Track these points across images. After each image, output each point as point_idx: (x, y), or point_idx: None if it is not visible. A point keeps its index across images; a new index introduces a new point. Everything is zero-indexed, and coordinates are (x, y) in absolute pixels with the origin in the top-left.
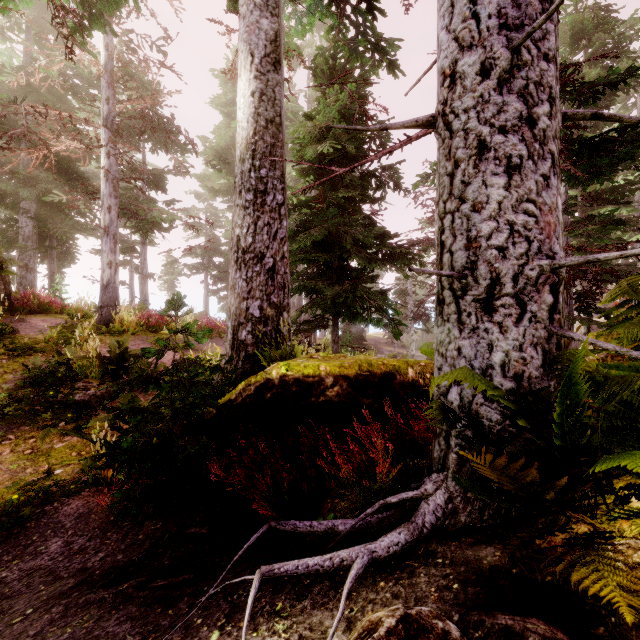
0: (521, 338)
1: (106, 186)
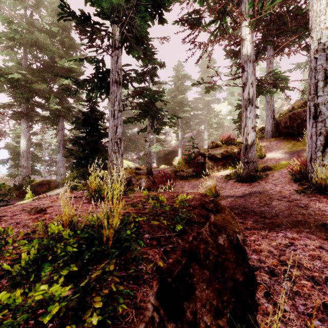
0: (63, 176)
1: None
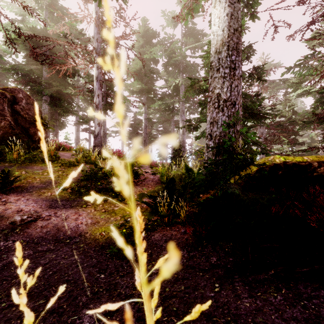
0: None
1: (96, 84)
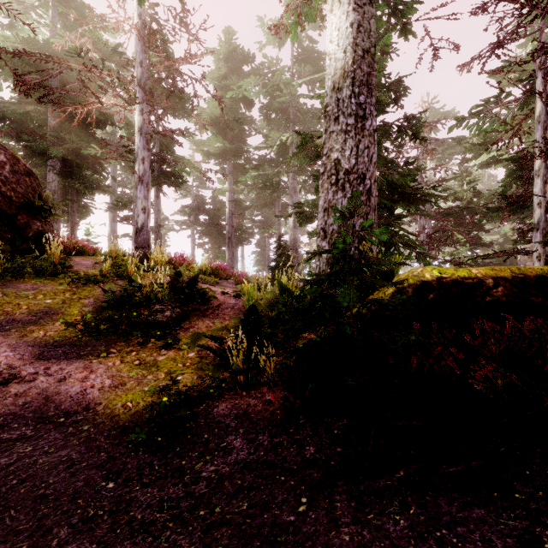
0: None
1: (140, 140)
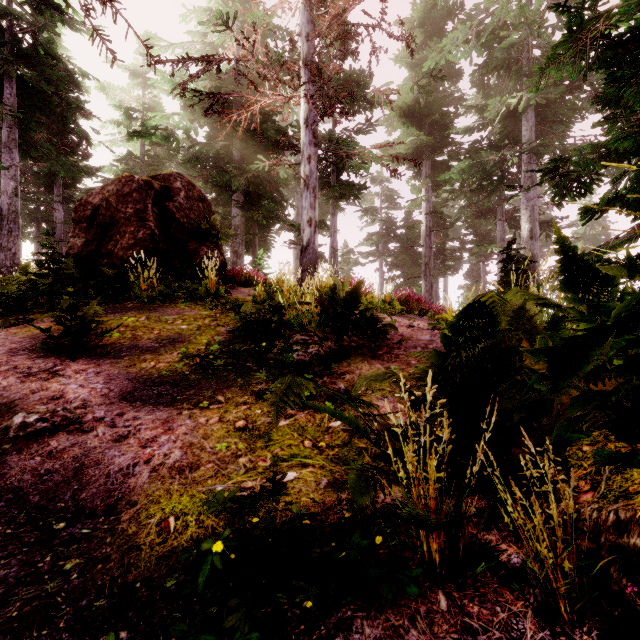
0: None
1: (306, 134)
